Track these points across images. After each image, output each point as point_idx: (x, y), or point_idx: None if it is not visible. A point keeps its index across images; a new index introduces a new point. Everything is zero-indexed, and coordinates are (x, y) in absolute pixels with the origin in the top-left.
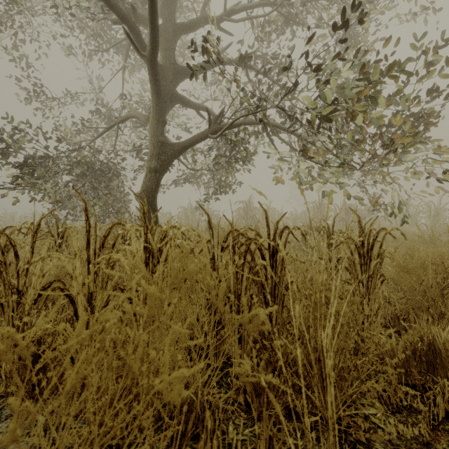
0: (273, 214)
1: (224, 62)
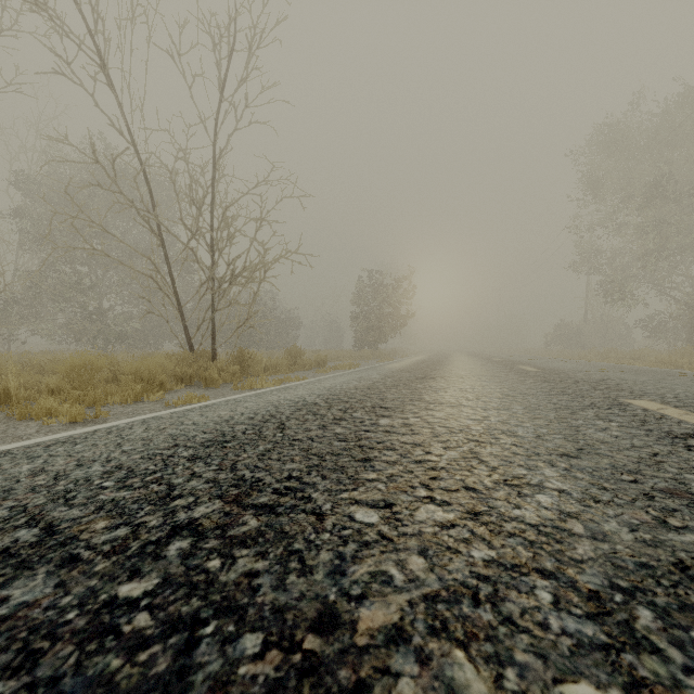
0: None
1: None
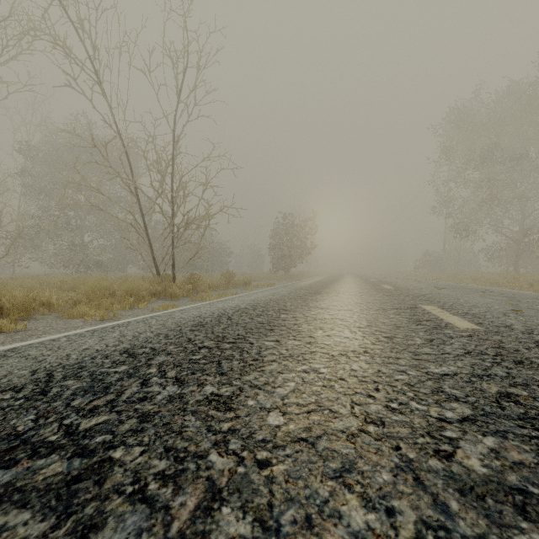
0: None
1: None
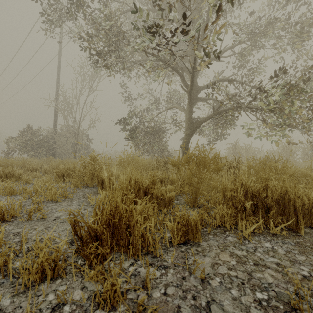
0: (253, 151)
1: (221, 79)
